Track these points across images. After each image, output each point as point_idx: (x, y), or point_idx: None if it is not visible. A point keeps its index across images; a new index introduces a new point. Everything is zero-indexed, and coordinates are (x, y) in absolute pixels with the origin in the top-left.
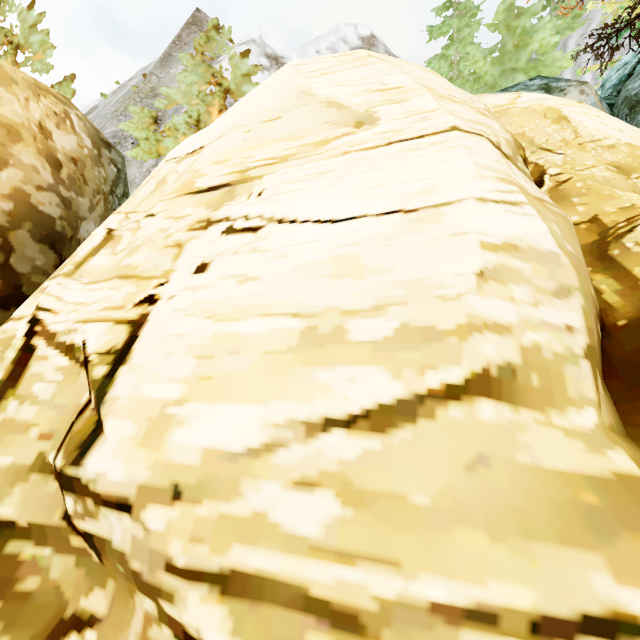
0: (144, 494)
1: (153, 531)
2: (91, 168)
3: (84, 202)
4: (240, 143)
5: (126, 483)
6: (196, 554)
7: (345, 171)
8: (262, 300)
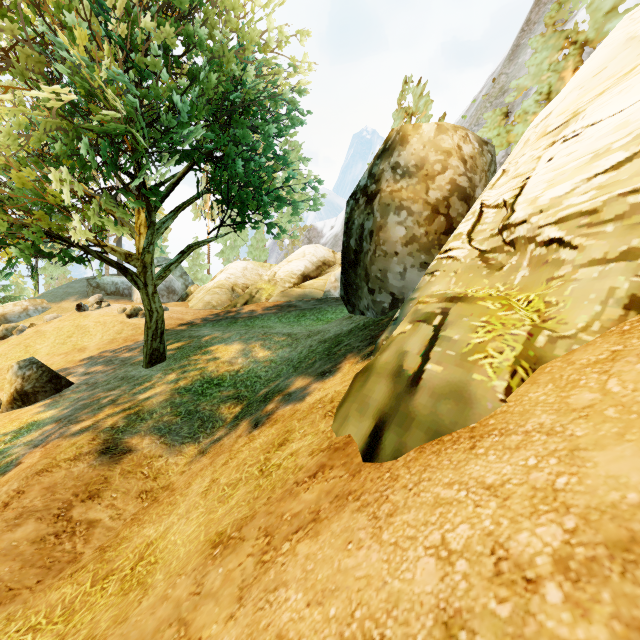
0: (530, 216)
1: (533, 223)
2: (478, 159)
3: (477, 178)
4: (575, 98)
5: (524, 216)
6: (547, 221)
7: (637, 82)
8: (576, 156)
